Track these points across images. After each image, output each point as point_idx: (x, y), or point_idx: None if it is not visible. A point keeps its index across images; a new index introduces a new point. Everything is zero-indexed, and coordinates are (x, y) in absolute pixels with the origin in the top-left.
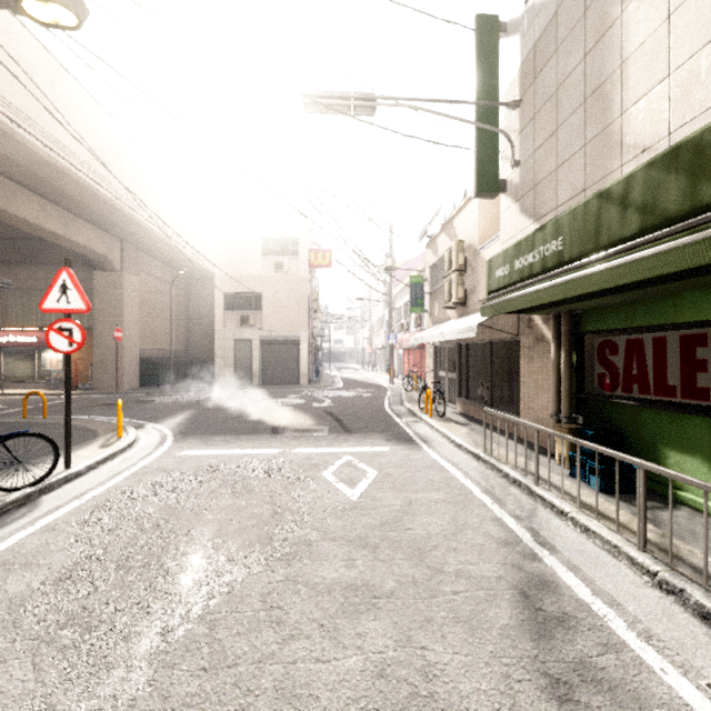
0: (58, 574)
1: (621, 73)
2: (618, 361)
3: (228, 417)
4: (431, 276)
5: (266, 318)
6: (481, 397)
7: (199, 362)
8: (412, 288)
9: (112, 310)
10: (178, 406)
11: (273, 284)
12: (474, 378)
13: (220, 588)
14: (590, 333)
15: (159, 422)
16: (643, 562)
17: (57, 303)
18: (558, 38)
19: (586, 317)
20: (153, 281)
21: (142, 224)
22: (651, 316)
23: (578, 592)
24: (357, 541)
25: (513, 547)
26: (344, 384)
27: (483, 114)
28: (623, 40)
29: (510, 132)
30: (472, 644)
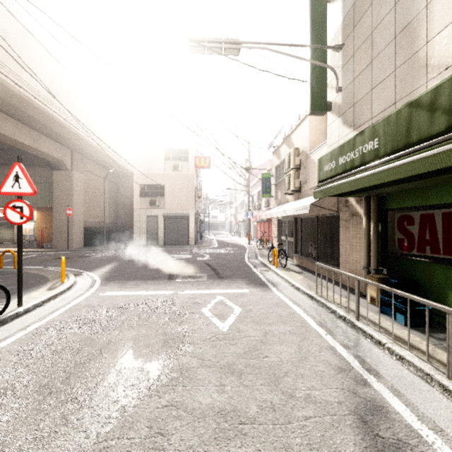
0: None
1: (426, 12)
2: (414, 230)
3: (140, 267)
4: (276, 173)
5: (167, 201)
6: (311, 254)
7: (124, 230)
8: (263, 181)
9: (65, 196)
10: (107, 259)
11: (172, 179)
12: (306, 241)
13: (116, 413)
14: (392, 210)
15: (92, 271)
16: None
17: (11, 188)
18: None
19: (389, 198)
20: (93, 177)
21: (85, 139)
22: (442, 196)
23: (406, 418)
24: (226, 368)
25: (347, 373)
26: (218, 245)
27: (316, 56)
28: None
29: (335, 68)
30: None
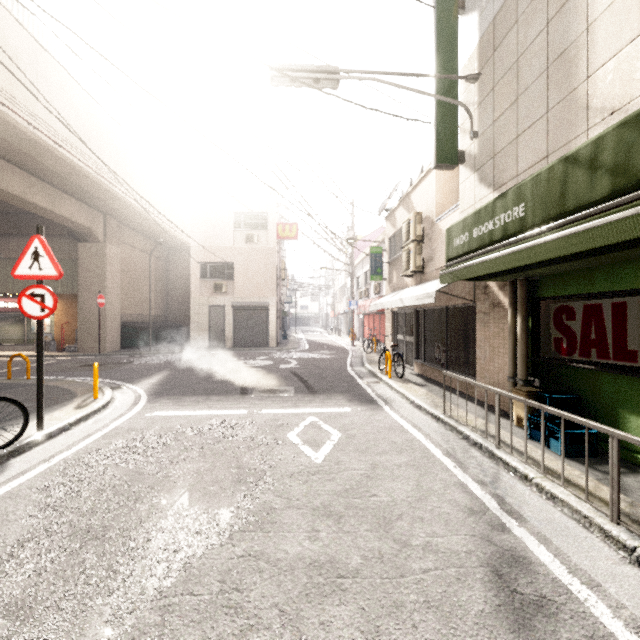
0: (10, 549)
1: (587, 37)
2: (575, 326)
3: (200, 377)
4: (390, 246)
5: (237, 285)
6: (438, 359)
7: (177, 326)
8: (372, 257)
9: (96, 278)
10: (155, 367)
11: (244, 255)
12: (431, 341)
13: (178, 565)
14: (546, 299)
15: (135, 383)
16: (619, 536)
17: (29, 270)
18: (518, 9)
19: (542, 283)
20: (134, 252)
21: (123, 199)
22: (611, 281)
23: (553, 570)
24: (321, 509)
25: (480, 516)
26: (310, 347)
27: (443, 88)
28: (590, 3)
29: (469, 105)
30: (447, 637)
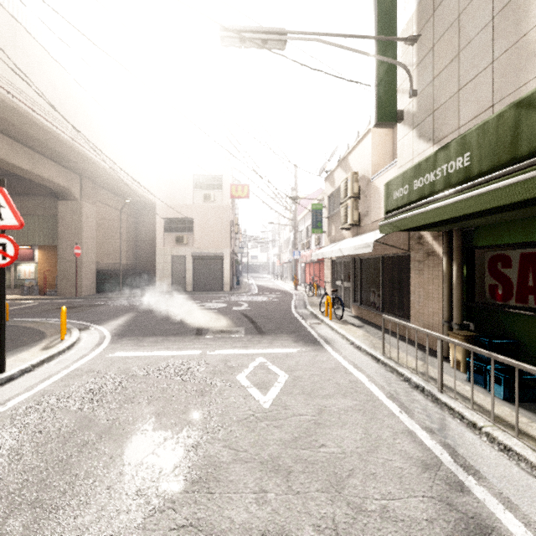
0: None
1: None
2: (511, 273)
3: (161, 319)
4: (329, 203)
5: (196, 238)
6: (373, 303)
7: (145, 273)
8: (314, 213)
9: (73, 232)
10: (122, 309)
11: (203, 212)
12: (367, 287)
13: None
14: (481, 248)
15: (103, 324)
16: None
17: None
18: None
19: (477, 233)
20: (108, 209)
21: (96, 162)
22: None
23: None
24: (269, 463)
25: (435, 471)
26: (259, 291)
27: (383, 51)
28: None
29: (407, 67)
30: None
